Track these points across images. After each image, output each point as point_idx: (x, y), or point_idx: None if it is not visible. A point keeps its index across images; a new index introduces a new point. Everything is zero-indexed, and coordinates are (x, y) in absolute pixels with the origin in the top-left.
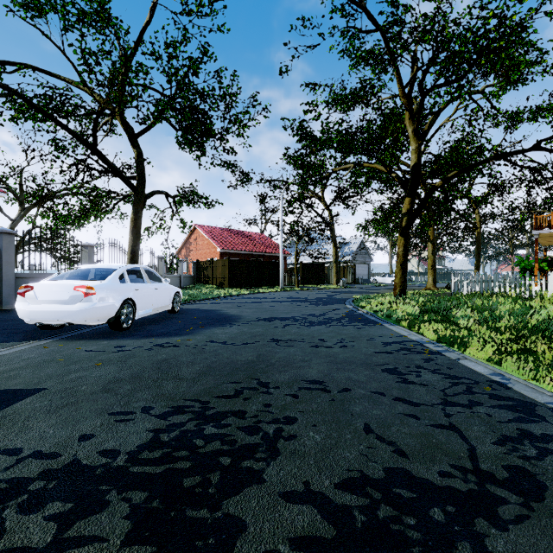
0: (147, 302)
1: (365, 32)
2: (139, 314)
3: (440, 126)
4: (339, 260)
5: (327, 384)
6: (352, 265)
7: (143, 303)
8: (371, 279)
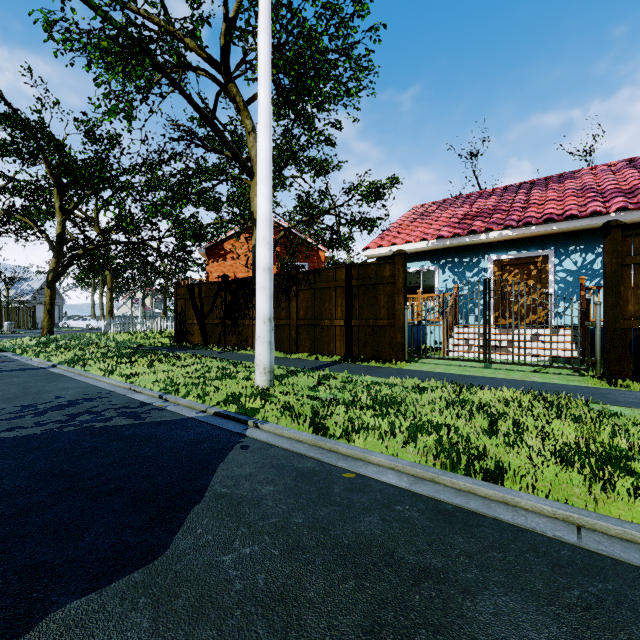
0: None
1: (4, 114)
2: None
3: (117, 191)
4: (7, 300)
5: None
6: (30, 307)
7: None
8: (60, 323)
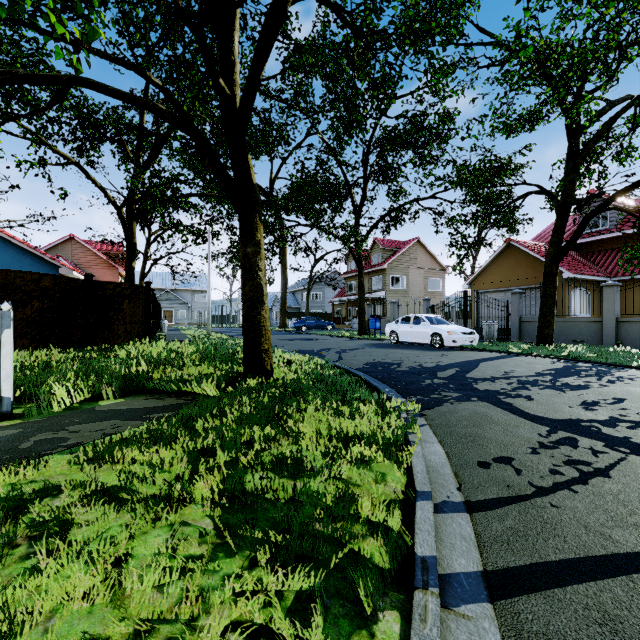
0: (406, 334)
1: None
2: (401, 339)
3: None
4: None
5: (300, 342)
6: None
7: (403, 334)
8: None
